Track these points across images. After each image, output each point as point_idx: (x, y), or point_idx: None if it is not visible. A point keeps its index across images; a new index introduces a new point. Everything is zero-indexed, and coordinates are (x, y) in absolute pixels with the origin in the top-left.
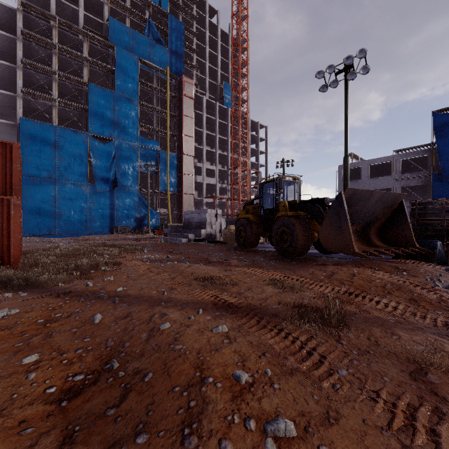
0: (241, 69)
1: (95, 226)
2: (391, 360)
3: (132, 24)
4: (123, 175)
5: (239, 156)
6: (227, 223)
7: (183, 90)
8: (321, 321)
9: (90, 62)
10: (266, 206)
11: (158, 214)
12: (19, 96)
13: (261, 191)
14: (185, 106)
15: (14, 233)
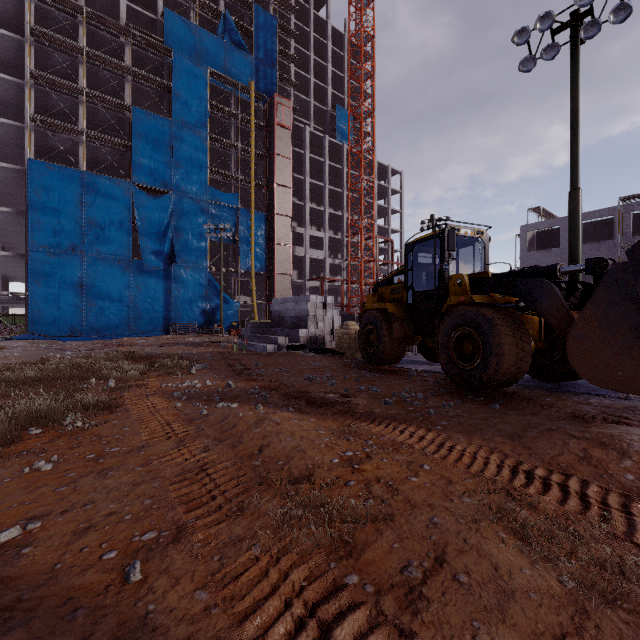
0: (364, 81)
1: (142, 324)
2: None
3: (199, 21)
4: (184, 246)
5: (361, 214)
6: (342, 318)
7: (275, 116)
8: None
9: (134, 75)
10: (417, 287)
11: (237, 304)
12: (28, 126)
13: (408, 259)
14: (278, 141)
15: None
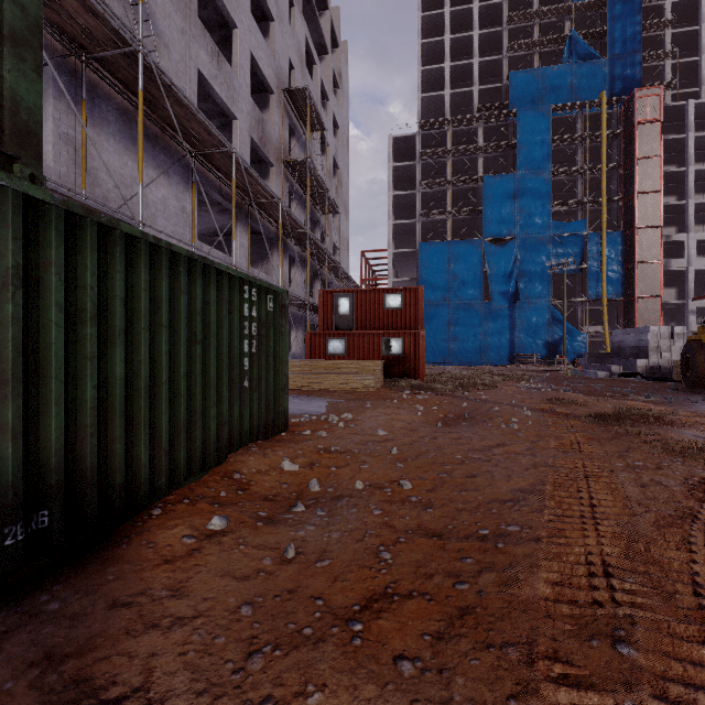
0: None
1: (491, 355)
2: (617, 434)
3: (542, 59)
4: (526, 284)
5: None
6: None
7: (635, 115)
8: (602, 419)
9: (485, 149)
10: None
11: (583, 335)
12: (419, 221)
13: None
14: (640, 143)
15: (421, 357)
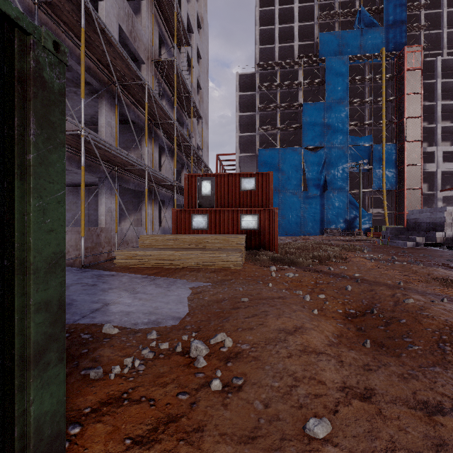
0: None
1: (308, 228)
2: None
3: (340, 26)
4: (332, 179)
5: None
6: None
7: (404, 64)
8: None
9: (303, 84)
10: None
11: (370, 215)
12: (258, 134)
13: None
14: (407, 83)
15: (275, 231)
